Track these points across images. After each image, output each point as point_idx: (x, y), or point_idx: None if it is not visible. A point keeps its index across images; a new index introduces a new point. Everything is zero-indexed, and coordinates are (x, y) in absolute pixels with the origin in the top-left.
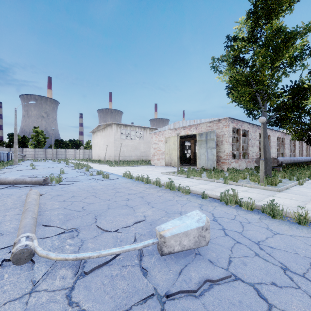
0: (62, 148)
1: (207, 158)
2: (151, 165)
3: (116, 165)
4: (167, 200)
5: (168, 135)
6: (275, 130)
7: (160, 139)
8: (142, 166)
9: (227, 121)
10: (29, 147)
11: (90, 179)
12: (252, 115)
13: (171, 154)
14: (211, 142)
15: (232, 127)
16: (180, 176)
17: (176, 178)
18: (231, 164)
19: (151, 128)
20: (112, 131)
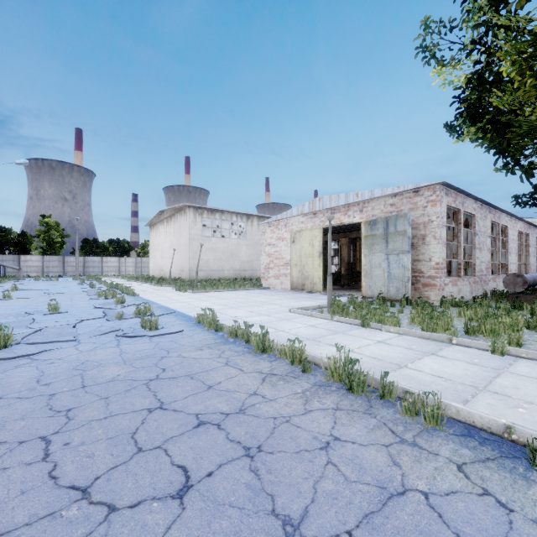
0: (95, 255)
1: (389, 275)
2: (262, 289)
3: (190, 290)
4: (382, 502)
5: (299, 227)
6: (516, 217)
7: (280, 236)
8: (243, 292)
9: (438, 191)
10: (33, 253)
11: (106, 333)
12: (522, 169)
13: (305, 266)
14: (399, 239)
15: (446, 205)
16: (340, 321)
17: (335, 328)
18: (445, 288)
19: (261, 217)
20: (185, 222)
